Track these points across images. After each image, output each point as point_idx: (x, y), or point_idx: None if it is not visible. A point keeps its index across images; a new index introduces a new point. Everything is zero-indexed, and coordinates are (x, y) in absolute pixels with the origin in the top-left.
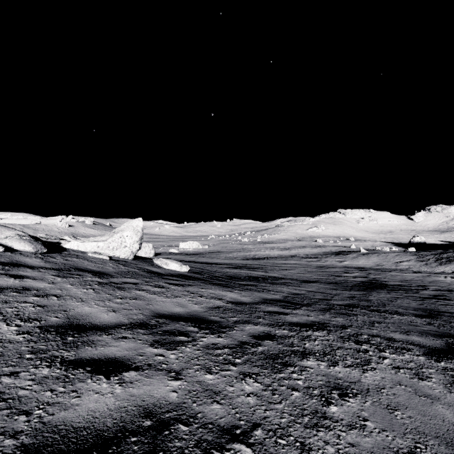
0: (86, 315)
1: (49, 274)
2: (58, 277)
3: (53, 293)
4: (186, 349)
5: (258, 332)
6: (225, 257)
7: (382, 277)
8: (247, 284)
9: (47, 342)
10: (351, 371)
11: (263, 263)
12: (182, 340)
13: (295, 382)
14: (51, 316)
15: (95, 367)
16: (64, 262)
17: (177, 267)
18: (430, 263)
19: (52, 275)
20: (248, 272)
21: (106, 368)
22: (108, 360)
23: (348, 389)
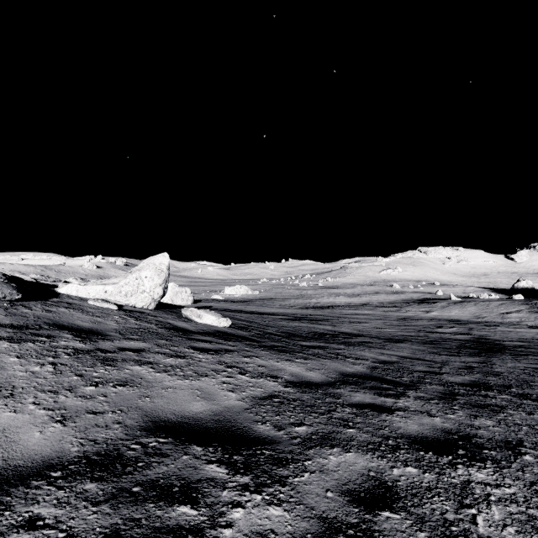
0: None
1: None
2: (7, 340)
3: None
4: None
5: (357, 476)
6: (279, 306)
7: (491, 334)
8: (313, 345)
9: None
10: None
11: (328, 313)
12: (182, 524)
13: None
14: None
15: None
16: (41, 315)
17: (214, 321)
18: None
19: None
20: (311, 325)
21: None
22: None
23: None
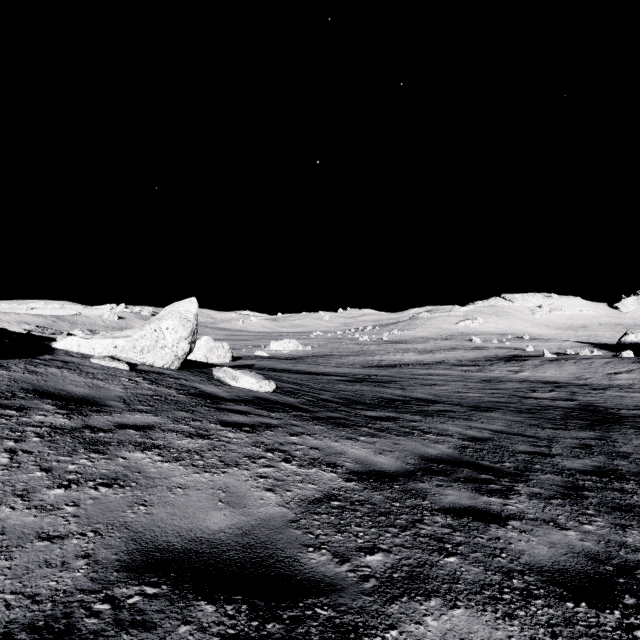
0: None
1: None
2: None
3: None
4: None
5: None
6: (336, 364)
7: (600, 400)
8: (380, 416)
9: None
10: None
11: (395, 373)
12: None
13: None
14: None
15: None
16: (20, 378)
17: (254, 384)
18: None
19: None
20: (375, 389)
21: None
22: None
23: None
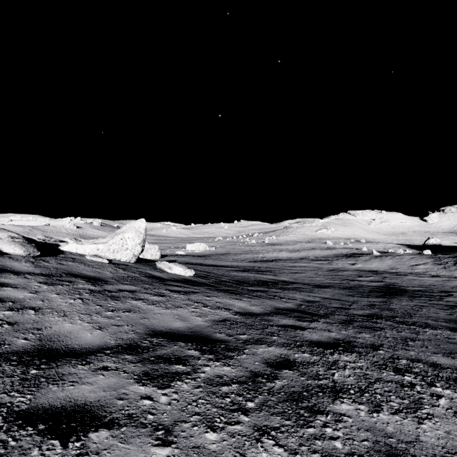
0: (64, 335)
1: (35, 280)
2: (45, 284)
3: (32, 305)
4: (182, 386)
5: (273, 356)
6: (232, 260)
7: (399, 282)
8: (257, 289)
9: (0, 378)
10: (402, 421)
11: (272, 266)
12: (179, 371)
13: (331, 444)
14: (19, 338)
15: (51, 424)
16: (57, 267)
17: (181, 271)
18: (448, 266)
19: (39, 282)
20: (257, 275)
21: (66, 425)
22: (74, 408)
23: (407, 456)
